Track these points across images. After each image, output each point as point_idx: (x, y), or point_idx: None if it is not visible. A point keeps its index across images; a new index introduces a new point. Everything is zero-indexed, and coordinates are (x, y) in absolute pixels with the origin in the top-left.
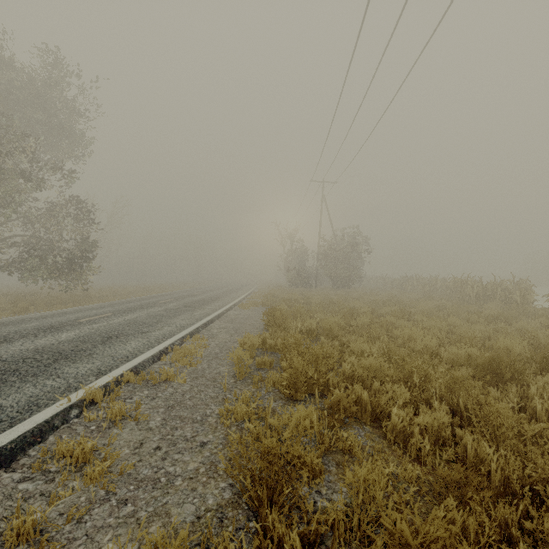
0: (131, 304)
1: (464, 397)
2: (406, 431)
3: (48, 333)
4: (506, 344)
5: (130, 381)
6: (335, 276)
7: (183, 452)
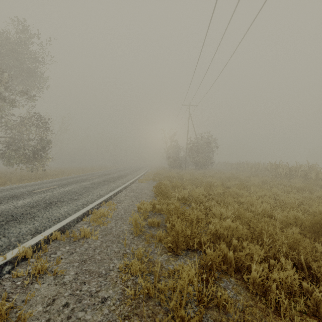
0: (71, 180)
1: (303, 254)
2: (264, 285)
3: (10, 200)
4: (320, 209)
5: (57, 238)
6: (197, 162)
7: (86, 309)
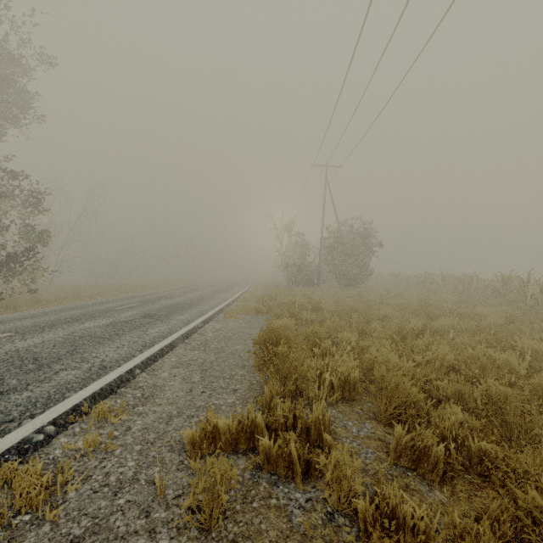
0: (71, 313)
1: None
2: None
3: None
4: None
5: None
6: (342, 273)
7: None
